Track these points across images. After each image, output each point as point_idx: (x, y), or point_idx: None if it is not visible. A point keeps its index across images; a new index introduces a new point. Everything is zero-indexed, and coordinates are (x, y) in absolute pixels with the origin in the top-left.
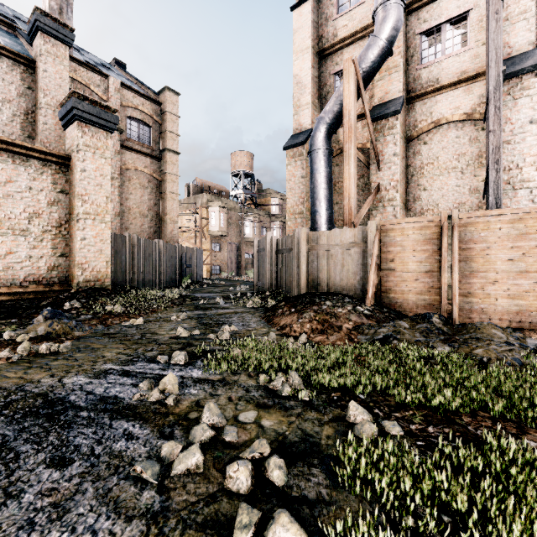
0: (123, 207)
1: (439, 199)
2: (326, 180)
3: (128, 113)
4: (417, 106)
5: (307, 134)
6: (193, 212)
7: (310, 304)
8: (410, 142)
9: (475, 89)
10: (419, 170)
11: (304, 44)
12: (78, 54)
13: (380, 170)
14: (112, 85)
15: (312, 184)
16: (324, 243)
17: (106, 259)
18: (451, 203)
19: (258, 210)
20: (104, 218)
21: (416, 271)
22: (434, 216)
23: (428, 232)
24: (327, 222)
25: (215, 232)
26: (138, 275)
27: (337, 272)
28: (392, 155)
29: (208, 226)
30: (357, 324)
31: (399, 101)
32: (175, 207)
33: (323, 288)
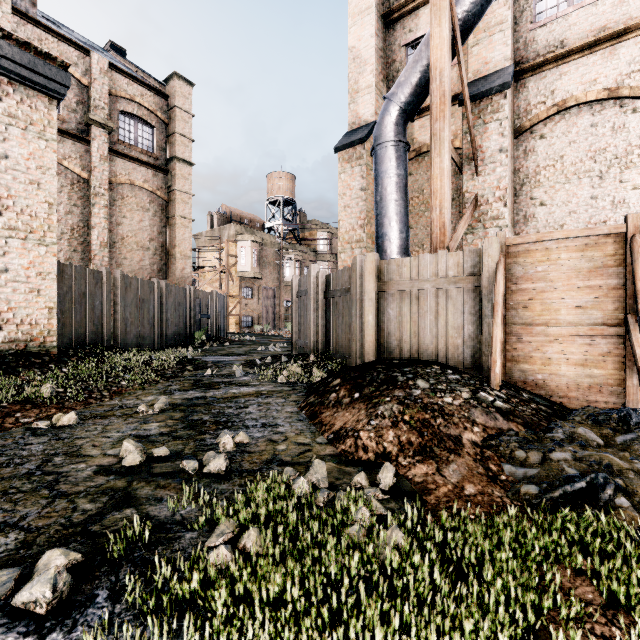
0: (113, 235)
1: (564, 218)
2: (400, 188)
3: (121, 106)
4: (530, 83)
5: (369, 128)
6: (217, 248)
7: (388, 386)
8: (520, 136)
9: (622, 51)
10: (534, 177)
11: (365, 2)
12: (51, 25)
13: (478, 175)
14: (95, 64)
15: (378, 194)
16: (404, 278)
17: (49, 305)
18: (584, 223)
19: (301, 246)
20: (44, 238)
21: (575, 324)
22: (612, 226)
23: (599, 253)
24: (401, 251)
25: (245, 274)
26: (124, 330)
27: (427, 325)
28: (497, 151)
29: (237, 265)
30: (488, 431)
31: (508, 71)
32: (188, 237)
33: (403, 352)
